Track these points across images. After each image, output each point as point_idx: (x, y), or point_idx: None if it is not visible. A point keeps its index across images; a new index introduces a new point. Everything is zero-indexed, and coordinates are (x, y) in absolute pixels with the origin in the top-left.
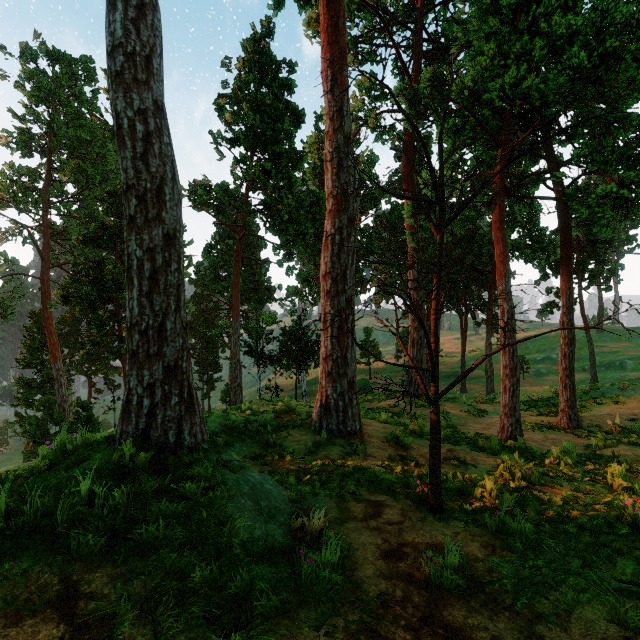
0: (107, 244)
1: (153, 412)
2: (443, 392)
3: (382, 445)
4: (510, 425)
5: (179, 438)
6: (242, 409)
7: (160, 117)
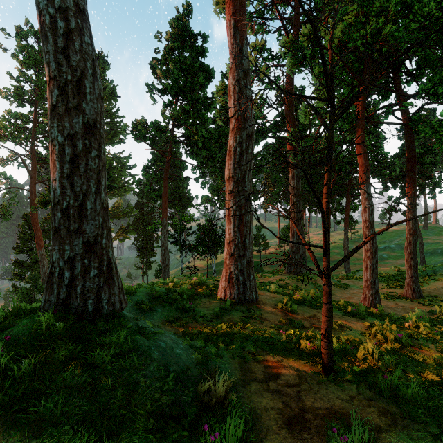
0: None
1: (73, 283)
2: (334, 267)
3: (274, 311)
4: (371, 295)
5: (97, 307)
6: (167, 282)
7: (81, 19)
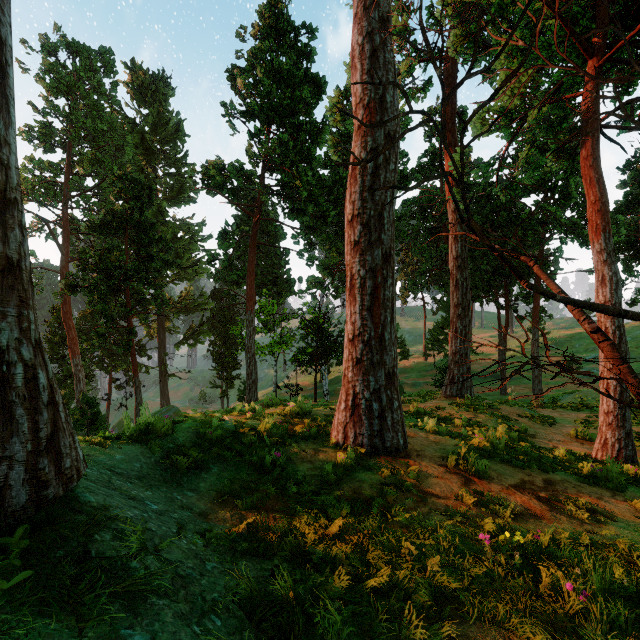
0: (116, 231)
1: None
2: None
3: (441, 472)
4: (617, 441)
5: None
6: (245, 410)
7: None
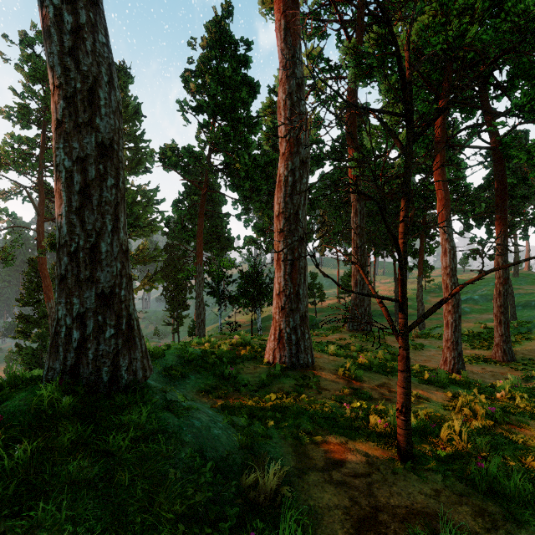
0: None
1: (83, 346)
2: (413, 325)
3: (334, 378)
4: (452, 358)
5: (114, 375)
6: (202, 342)
7: (94, 12)
